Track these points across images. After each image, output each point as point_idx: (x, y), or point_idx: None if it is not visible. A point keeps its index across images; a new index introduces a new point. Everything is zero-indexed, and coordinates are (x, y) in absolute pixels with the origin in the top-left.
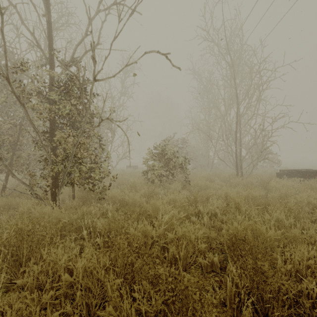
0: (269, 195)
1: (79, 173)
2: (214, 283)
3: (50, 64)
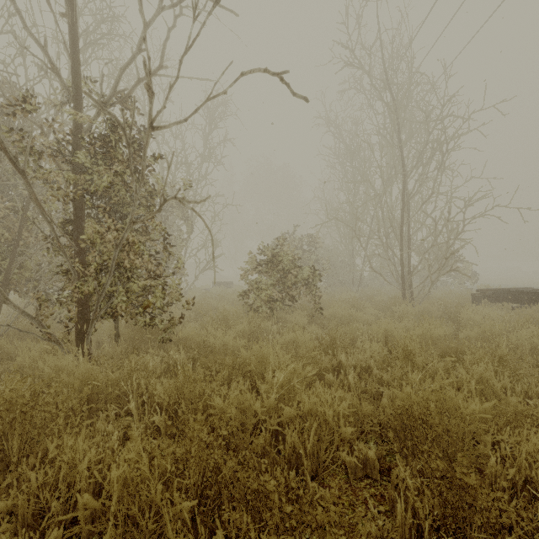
0: (460, 334)
1: (126, 295)
2: (369, 501)
3: (74, 101)
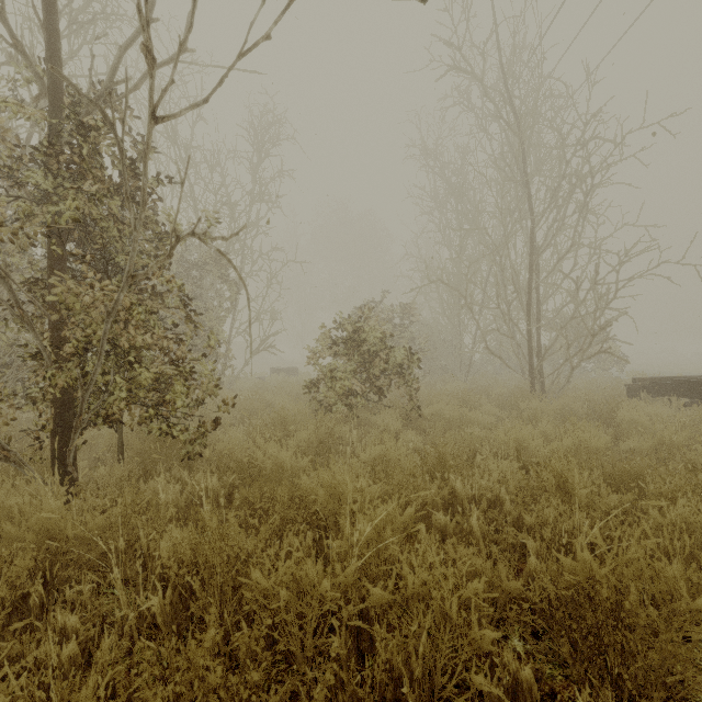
0: (622, 445)
1: (129, 390)
2: None
3: (50, 95)
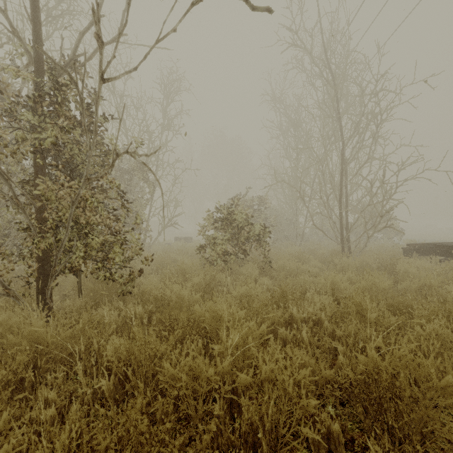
0: (399, 286)
1: (85, 251)
2: None
3: (35, 63)
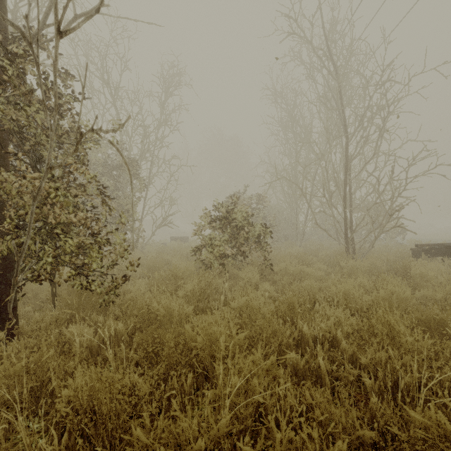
0: (418, 293)
1: (56, 256)
2: None
3: None
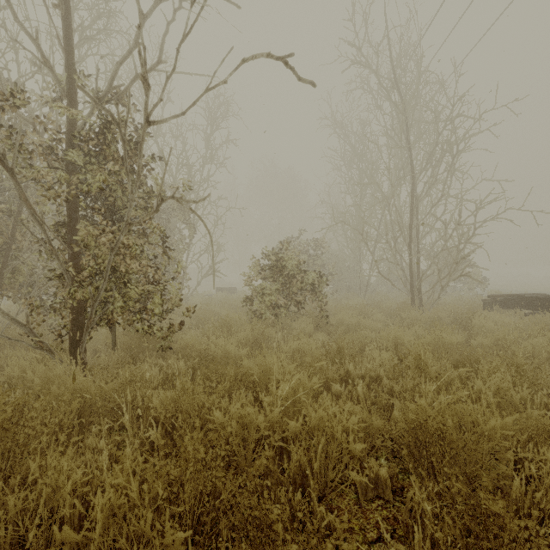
0: (473, 342)
1: (123, 301)
2: (382, 525)
3: (68, 97)
